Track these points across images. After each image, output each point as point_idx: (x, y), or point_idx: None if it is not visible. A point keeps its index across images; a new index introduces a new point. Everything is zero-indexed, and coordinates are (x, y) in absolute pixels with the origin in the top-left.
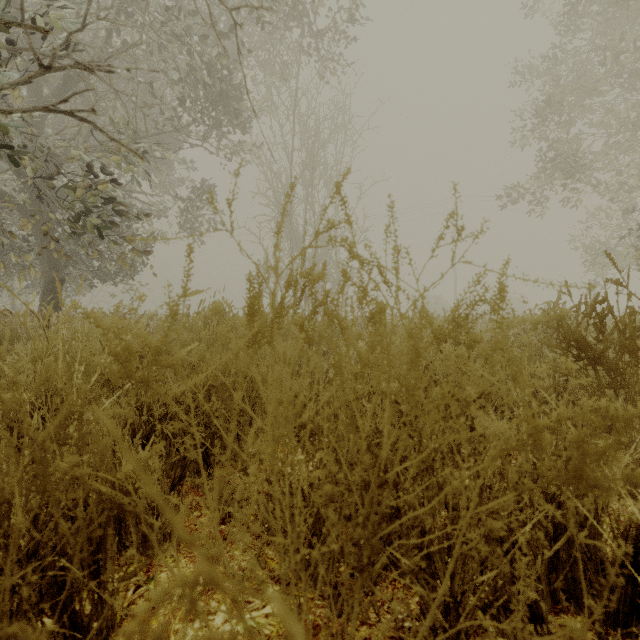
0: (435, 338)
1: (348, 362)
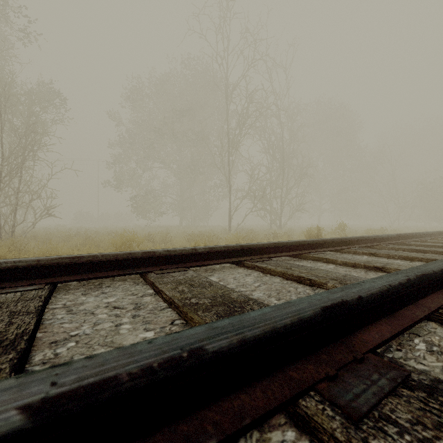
0: (65, 234)
1: (61, 235)
